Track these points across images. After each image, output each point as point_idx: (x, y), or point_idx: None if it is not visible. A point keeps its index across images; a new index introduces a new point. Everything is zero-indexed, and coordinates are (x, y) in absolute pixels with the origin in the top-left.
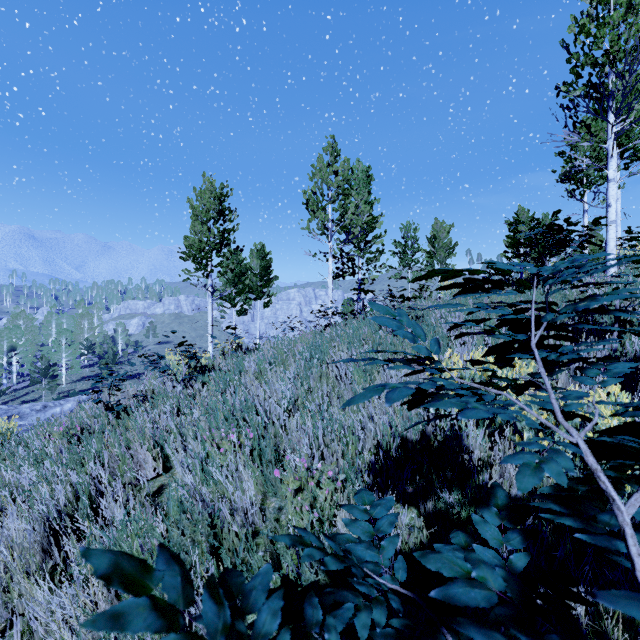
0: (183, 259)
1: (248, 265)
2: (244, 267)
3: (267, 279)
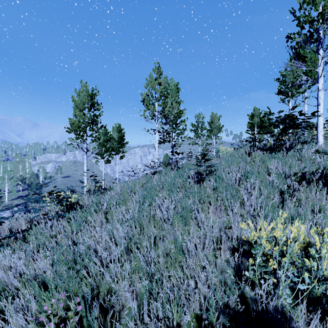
0: (68, 132)
1: (111, 135)
2: (109, 136)
3: (122, 143)
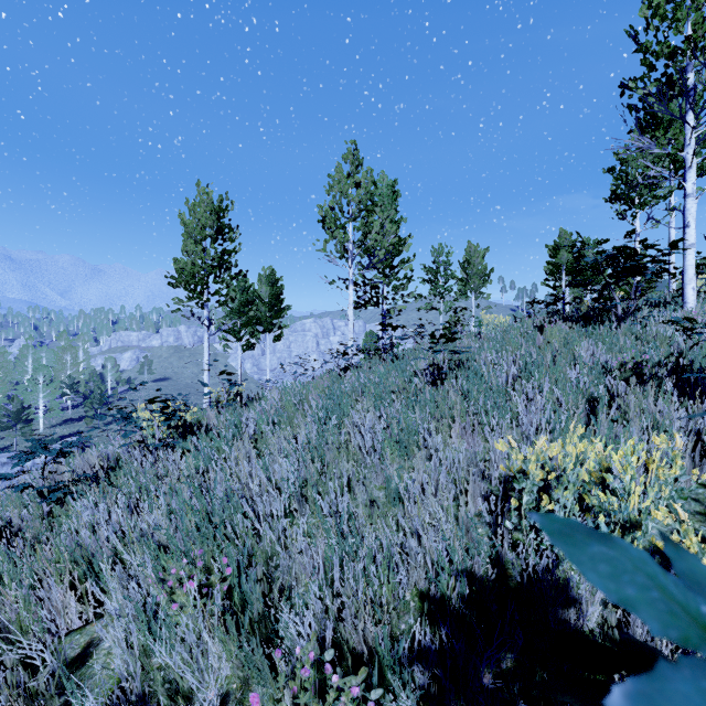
0: (172, 286)
1: (256, 292)
2: (251, 295)
3: (278, 309)
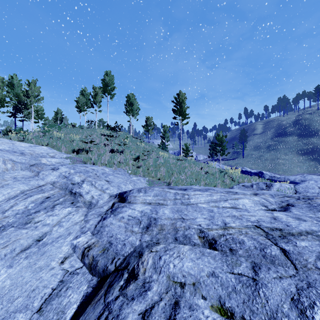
0: None
1: None
2: None
3: None
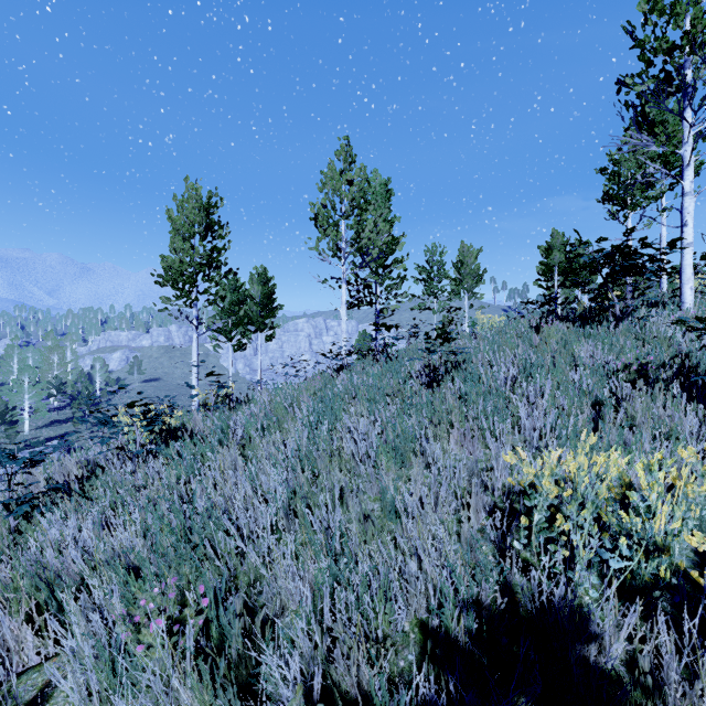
0: (160, 284)
1: (247, 292)
2: (242, 294)
3: (270, 308)
